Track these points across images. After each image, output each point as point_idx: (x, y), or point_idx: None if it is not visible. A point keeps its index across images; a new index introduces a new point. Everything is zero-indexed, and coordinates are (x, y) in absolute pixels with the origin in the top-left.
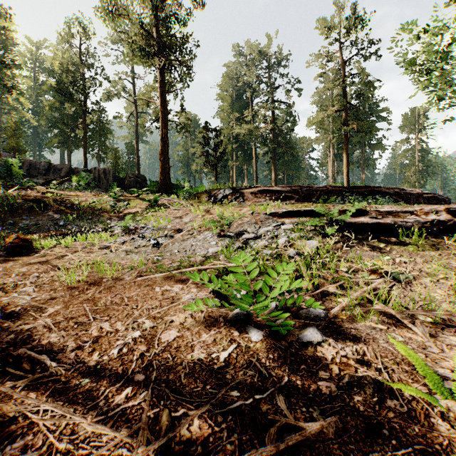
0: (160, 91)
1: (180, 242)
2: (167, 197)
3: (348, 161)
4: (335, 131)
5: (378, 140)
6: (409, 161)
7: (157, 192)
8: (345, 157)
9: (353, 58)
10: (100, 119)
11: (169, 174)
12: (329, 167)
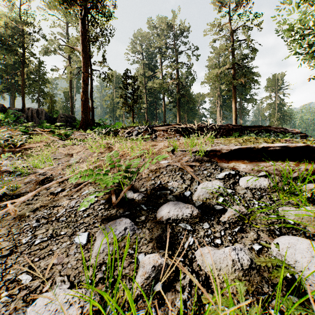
0: (82, 39)
1: (1, 228)
2: (82, 132)
3: (236, 108)
4: (227, 84)
5: (251, 95)
6: (271, 111)
7: (78, 128)
8: (234, 104)
9: (239, 29)
10: (40, 70)
11: (93, 115)
12: (217, 114)
